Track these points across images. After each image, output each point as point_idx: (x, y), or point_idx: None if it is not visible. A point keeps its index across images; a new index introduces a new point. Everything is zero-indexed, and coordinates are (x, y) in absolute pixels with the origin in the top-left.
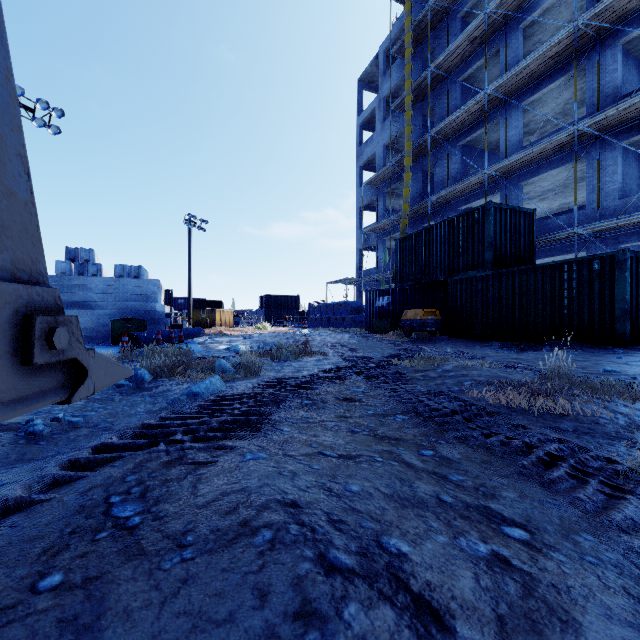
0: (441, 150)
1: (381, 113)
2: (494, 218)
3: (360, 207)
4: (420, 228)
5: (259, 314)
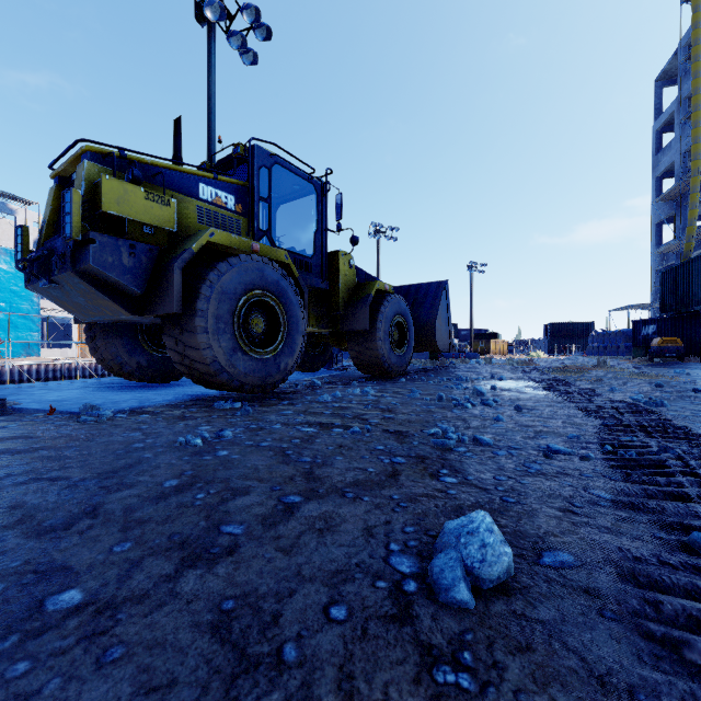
0: None
1: (680, 117)
2: None
3: (656, 223)
4: None
5: (542, 343)
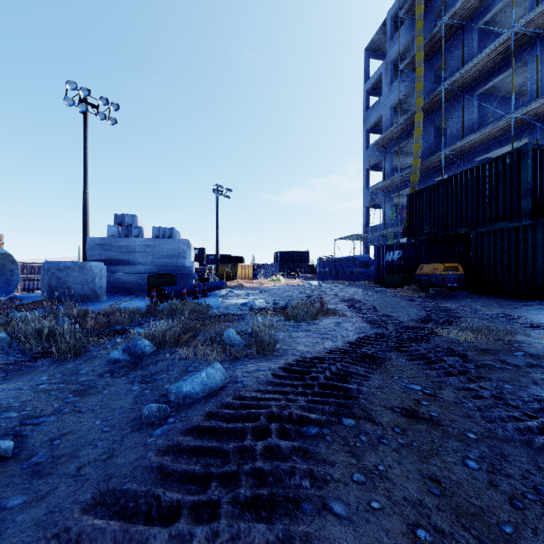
0: (455, 102)
1: (388, 76)
2: (532, 161)
3: (367, 168)
4: (430, 183)
5: (274, 267)
